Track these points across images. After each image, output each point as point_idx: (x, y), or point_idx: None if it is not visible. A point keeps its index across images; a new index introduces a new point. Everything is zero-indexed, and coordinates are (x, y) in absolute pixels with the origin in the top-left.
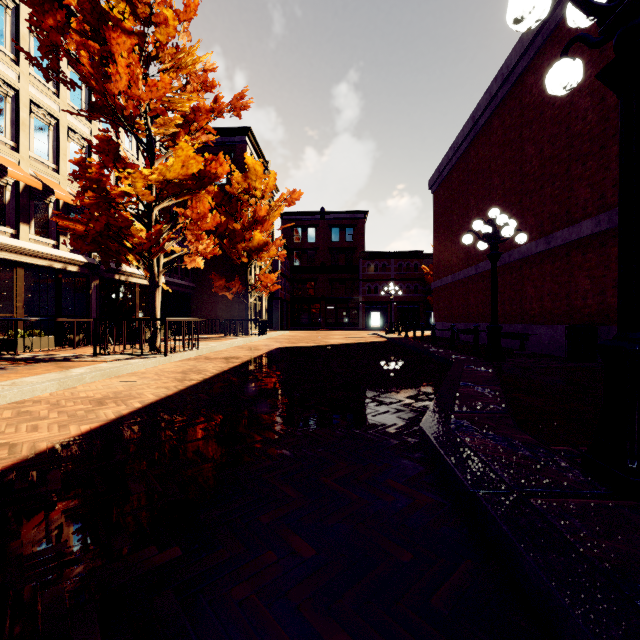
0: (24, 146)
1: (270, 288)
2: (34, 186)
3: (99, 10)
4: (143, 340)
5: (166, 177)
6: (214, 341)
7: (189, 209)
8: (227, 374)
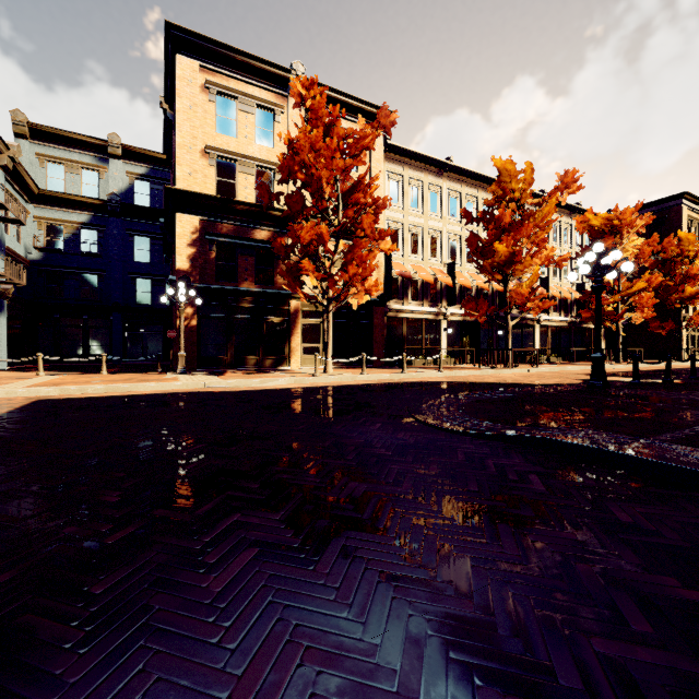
0: (550, 276)
1: None
2: (557, 294)
3: (597, 232)
4: None
5: (628, 293)
6: None
7: (637, 299)
8: (659, 370)
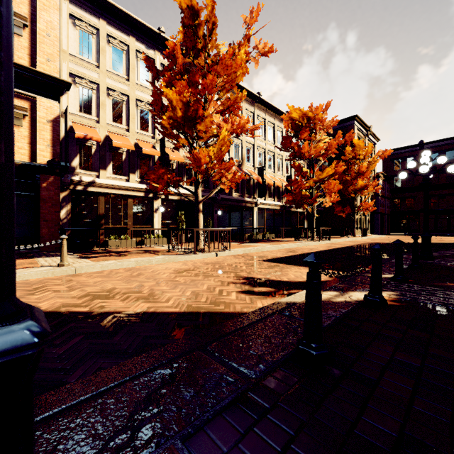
0: (266, 167)
1: (369, 209)
2: (271, 182)
3: (297, 125)
4: (302, 237)
5: (320, 178)
6: (335, 238)
7: (327, 185)
8: (344, 247)
